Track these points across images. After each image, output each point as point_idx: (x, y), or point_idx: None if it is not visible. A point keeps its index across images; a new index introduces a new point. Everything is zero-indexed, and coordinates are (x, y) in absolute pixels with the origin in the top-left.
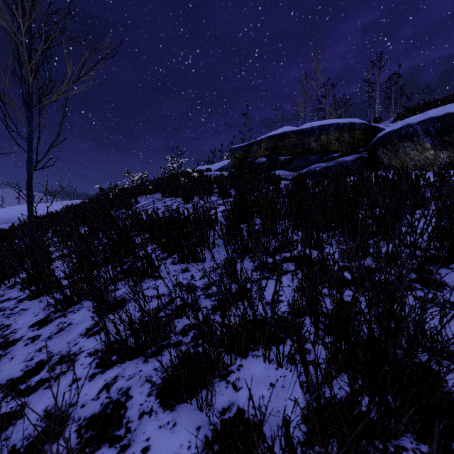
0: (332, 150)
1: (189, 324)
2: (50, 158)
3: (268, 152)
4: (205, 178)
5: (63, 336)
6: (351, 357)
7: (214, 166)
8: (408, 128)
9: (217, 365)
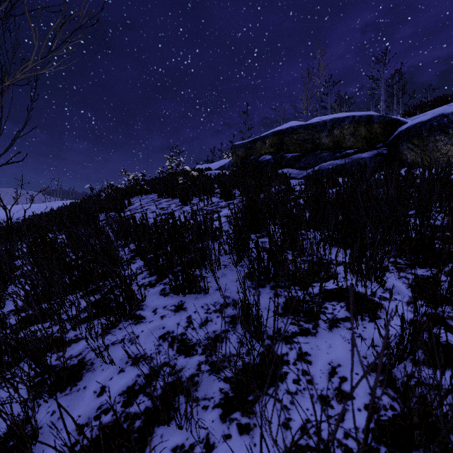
0: (346, 145)
1: (181, 447)
2: (18, 152)
3: (273, 149)
4: (205, 177)
5: None
6: None
7: (214, 165)
8: (442, 118)
9: None
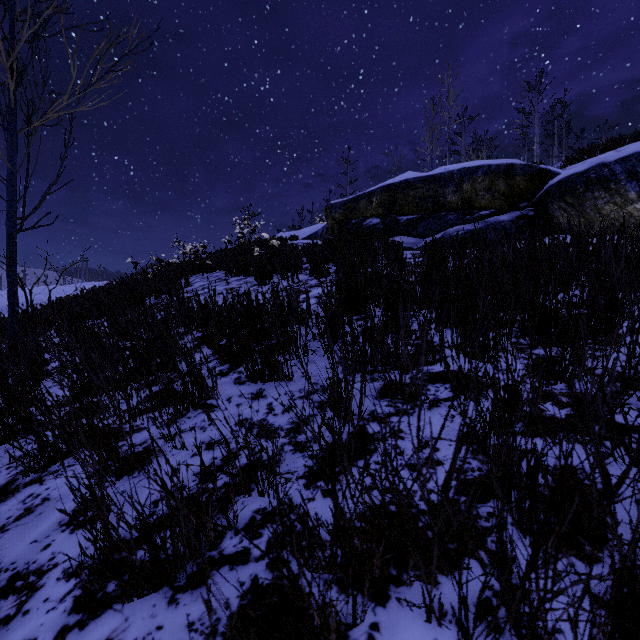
0: (479, 205)
1: (264, 509)
2: (47, 213)
3: (383, 210)
4: (289, 248)
5: (28, 526)
6: (634, 622)
7: (302, 232)
8: (601, 168)
9: (325, 635)
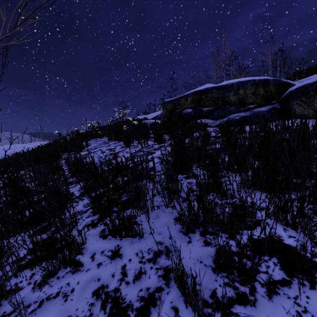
0: (248, 102)
1: None
2: None
3: (193, 105)
4: (143, 125)
5: None
6: None
7: (150, 115)
8: None
9: None
